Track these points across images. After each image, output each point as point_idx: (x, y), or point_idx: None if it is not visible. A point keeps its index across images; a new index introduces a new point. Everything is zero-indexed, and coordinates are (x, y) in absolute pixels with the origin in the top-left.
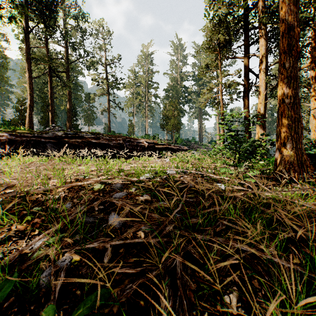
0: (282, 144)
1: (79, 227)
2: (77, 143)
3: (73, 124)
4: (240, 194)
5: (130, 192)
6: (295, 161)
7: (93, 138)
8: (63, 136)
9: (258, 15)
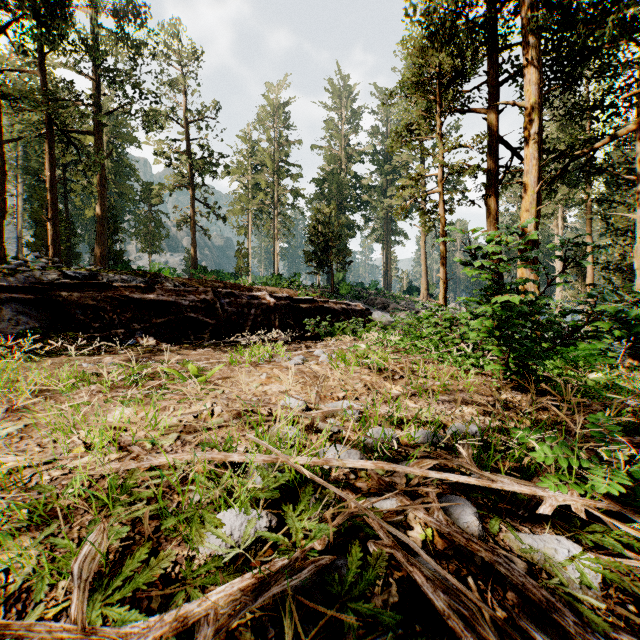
0: None
1: None
2: (93, 301)
3: (111, 251)
4: None
5: None
6: None
7: (135, 290)
8: (57, 283)
9: (522, 15)
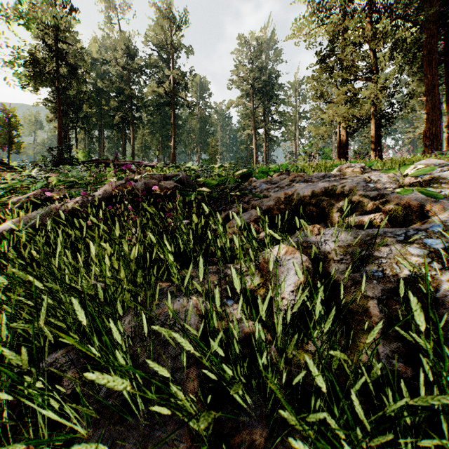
0: None
1: None
2: None
3: None
4: None
5: None
6: None
7: None
8: None
9: None
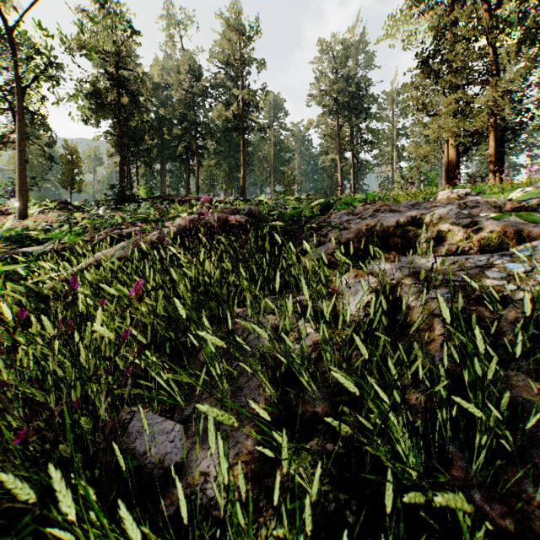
0: None
1: None
2: None
3: None
4: None
5: None
6: None
7: None
8: None
9: None
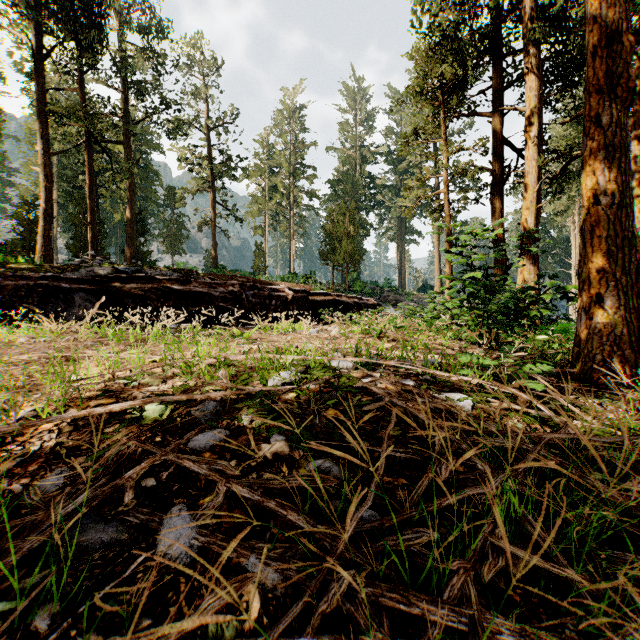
0: (593, 298)
1: (52, 581)
2: (142, 292)
3: (139, 251)
4: (511, 422)
5: (237, 427)
6: (624, 336)
7: (175, 282)
8: (112, 277)
9: (523, 26)
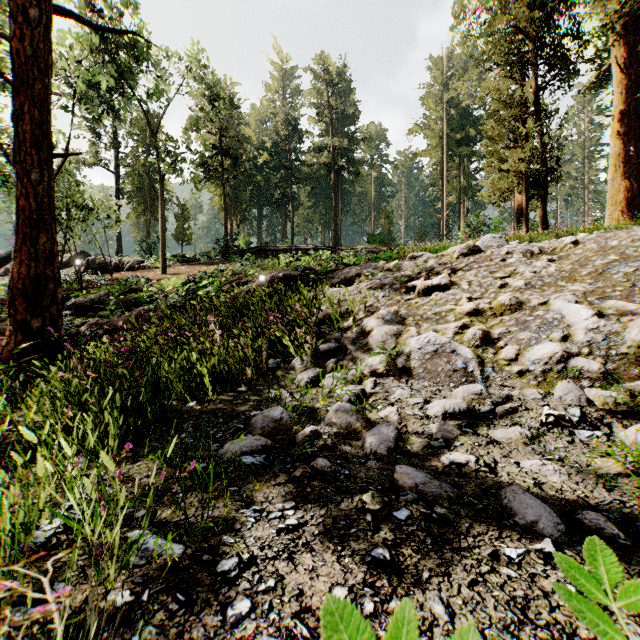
0: None
1: None
2: None
3: None
4: None
5: None
6: None
7: None
8: None
9: None
